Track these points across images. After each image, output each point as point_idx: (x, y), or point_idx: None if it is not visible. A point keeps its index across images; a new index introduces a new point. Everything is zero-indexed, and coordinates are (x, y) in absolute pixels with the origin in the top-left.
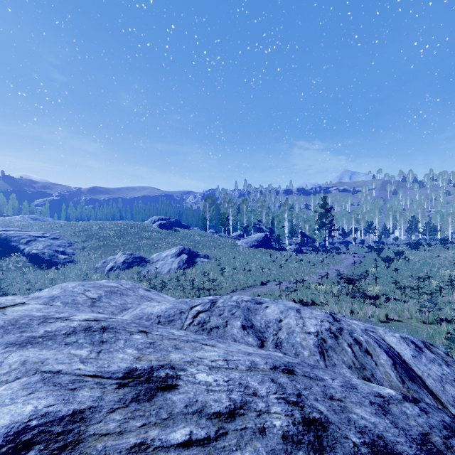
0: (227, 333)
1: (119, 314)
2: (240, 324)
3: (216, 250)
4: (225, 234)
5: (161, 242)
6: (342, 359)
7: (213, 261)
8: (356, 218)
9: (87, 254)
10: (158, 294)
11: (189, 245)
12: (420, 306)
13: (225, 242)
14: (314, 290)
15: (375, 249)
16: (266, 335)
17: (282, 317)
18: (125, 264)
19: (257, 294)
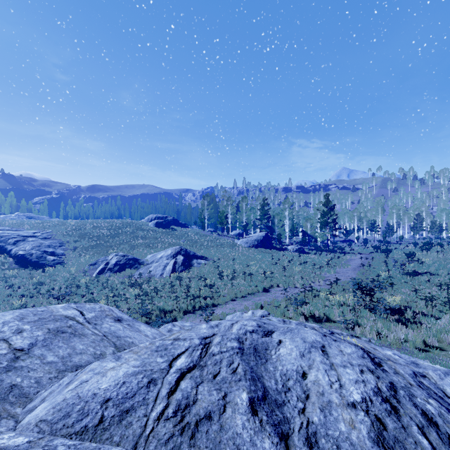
0: (226, 433)
1: (46, 388)
2: (247, 399)
3: (214, 251)
4: (224, 233)
5: (157, 241)
6: None
7: (211, 262)
8: (359, 216)
9: (78, 255)
10: (131, 326)
11: (186, 245)
12: None
13: (223, 242)
14: (324, 299)
15: (383, 250)
16: (287, 413)
17: (305, 366)
18: (117, 266)
19: (259, 305)
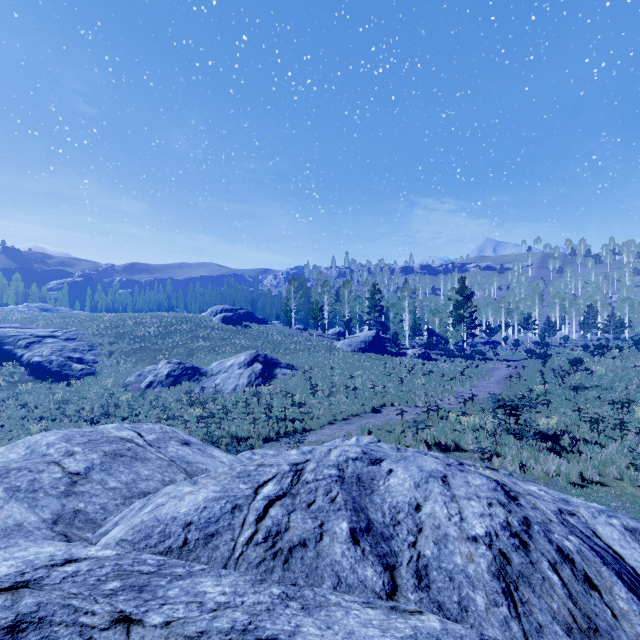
0: (323, 560)
1: (115, 513)
2: (347, 529)
3: (305, 356)
4: (318, 332)
5: (225, 343)
6: (549, 607)
7: (300, 373)
8: (507, 308)
9: (116, 363)
10: (202, 451)
11: (265, 349)
12: (633, 458)
13: (317, 344)
14: (455, 422)
15: (539, 356)
16: (395, 547)
17: (420, 498)
18: (170, 378)
19: (367, 429)
